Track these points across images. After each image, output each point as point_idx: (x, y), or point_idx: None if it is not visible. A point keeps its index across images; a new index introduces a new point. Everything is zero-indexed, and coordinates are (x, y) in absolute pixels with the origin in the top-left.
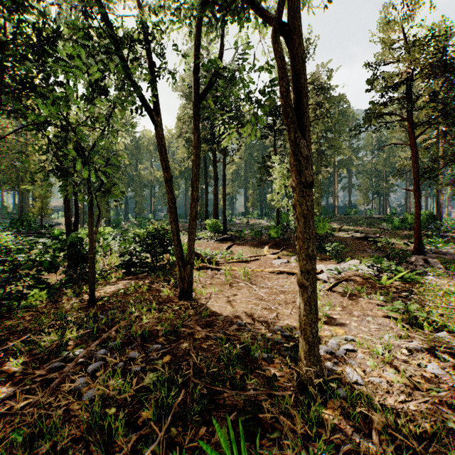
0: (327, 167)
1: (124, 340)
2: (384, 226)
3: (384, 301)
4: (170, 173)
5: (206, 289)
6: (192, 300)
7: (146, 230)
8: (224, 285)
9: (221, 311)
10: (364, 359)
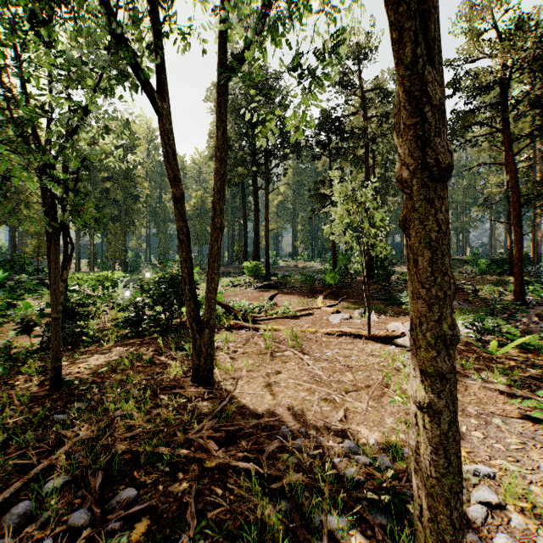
0: (395, 196)
1: (77, 473)
2: (467, 270)
3: (508, 385)
4: (181, 189)
5: (236, 362)
6: (212, 382)
7: (158, 275)
8: (262, 355)
9: (255, 404)
10: (527, 530)
